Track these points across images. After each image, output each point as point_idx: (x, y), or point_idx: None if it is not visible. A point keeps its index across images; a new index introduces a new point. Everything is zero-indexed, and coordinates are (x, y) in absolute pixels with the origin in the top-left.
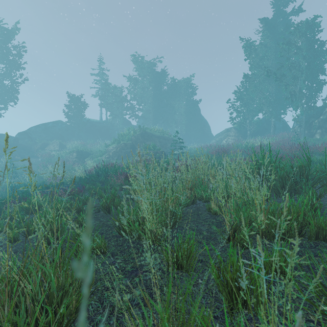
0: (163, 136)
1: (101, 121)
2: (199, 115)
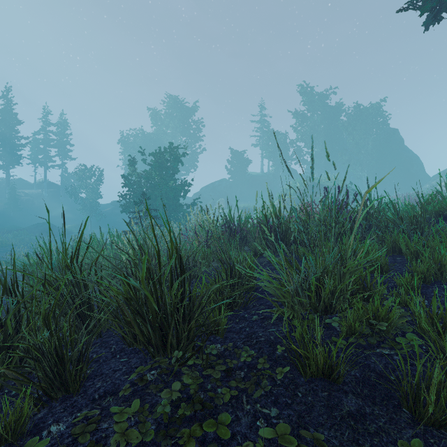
0: (337, 186)
1: (263, 174)
2: (401, 148)
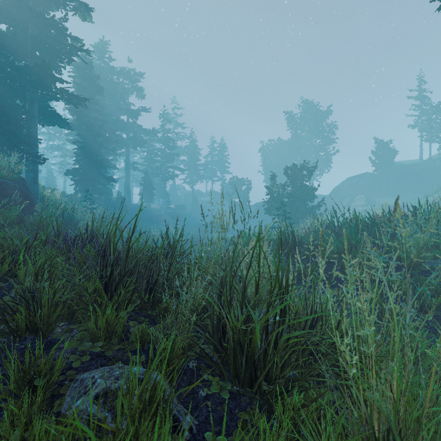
0: None
1: (421, 161)
2: None
